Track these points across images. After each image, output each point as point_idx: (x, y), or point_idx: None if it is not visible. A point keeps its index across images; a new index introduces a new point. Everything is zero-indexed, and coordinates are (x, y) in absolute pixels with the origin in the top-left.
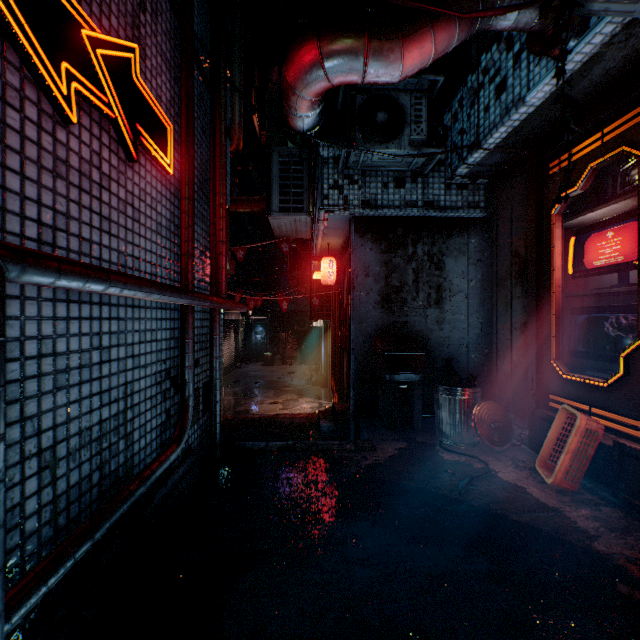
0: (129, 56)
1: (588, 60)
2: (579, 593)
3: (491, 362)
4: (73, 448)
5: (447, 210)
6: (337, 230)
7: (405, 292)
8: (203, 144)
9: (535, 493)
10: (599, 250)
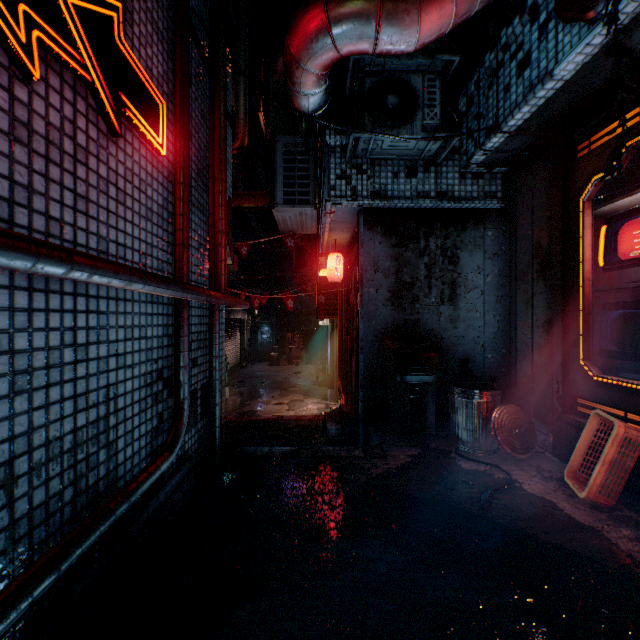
0: (110, 14)
1: (629, 22)
2: (634, 637)
3: (509, 362)
4: (37, 462)
5: (462, 201)
6: (344, 224)
7: (417, 288)
8: (201, 128)
9: (566, 509)
10: (636, 239)
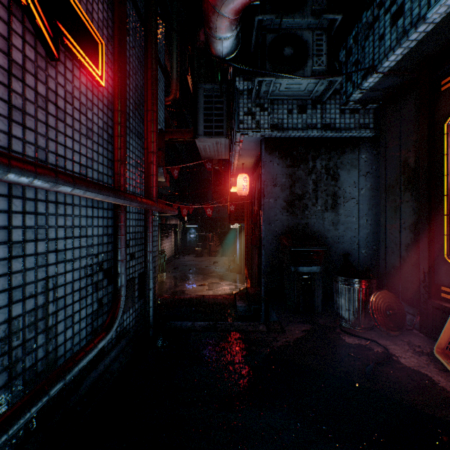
0: None
1: None
2: None
3: (380, 257)
4: None
5: (342, 131)
6: (250, 151)
7: (306, 199)
8: (138, 72)
9: (441, 382)
10: None
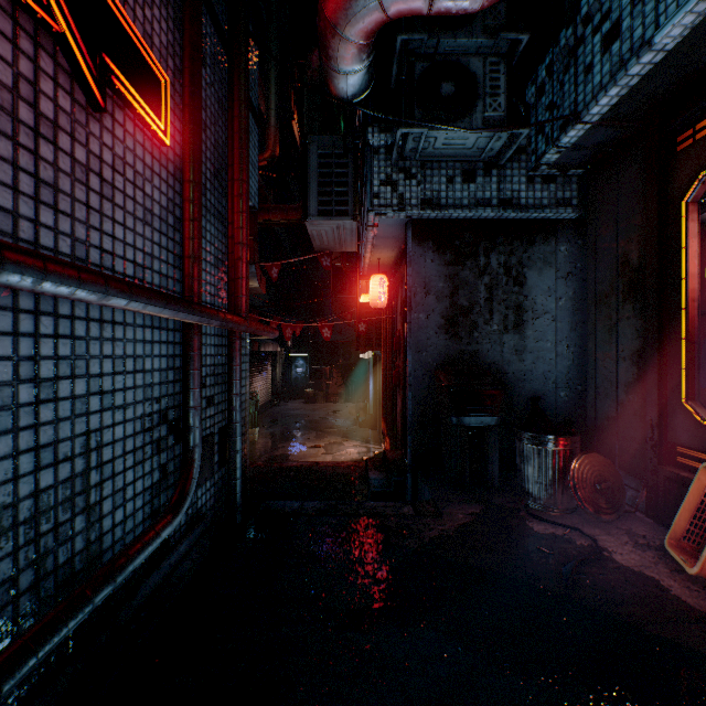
0: None
1: None
2: None
3: (587, 402)
4: None
5: (530, 209)
6: (389, 240)
7: (475, 314)
8: (219, 121)
9: (674, 588)
10: None
